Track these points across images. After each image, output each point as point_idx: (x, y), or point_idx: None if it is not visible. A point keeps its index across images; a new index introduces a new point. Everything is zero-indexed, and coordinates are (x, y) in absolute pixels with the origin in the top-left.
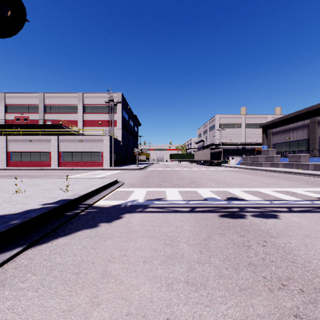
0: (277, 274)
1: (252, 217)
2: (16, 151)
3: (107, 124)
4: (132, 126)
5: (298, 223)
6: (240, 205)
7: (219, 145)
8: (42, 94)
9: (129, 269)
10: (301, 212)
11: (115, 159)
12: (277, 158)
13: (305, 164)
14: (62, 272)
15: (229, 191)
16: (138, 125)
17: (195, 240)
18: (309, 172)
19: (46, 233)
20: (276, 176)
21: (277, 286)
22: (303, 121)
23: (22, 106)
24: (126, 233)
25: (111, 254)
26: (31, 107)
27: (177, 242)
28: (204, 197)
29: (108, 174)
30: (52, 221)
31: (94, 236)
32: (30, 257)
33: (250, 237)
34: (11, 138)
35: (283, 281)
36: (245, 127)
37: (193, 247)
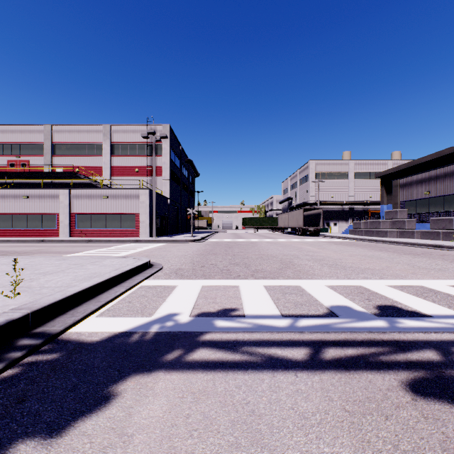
0: None
1: None
2: (4, 212)
3: (148, 172)
4: (186, 176)
5: None
6: (428, 336)
7: (315, 205)
8: (49, 126)
9: None
10: None
11: (159, 225)
12: (411, 224)
13: None
14: None
15: (368, 288)
16: (195, 175)
17: None
18: None
19: None
20: (423, 253)
21: None
22: (452, 166)
23: (18, 145)
24: None
25: None
26: (32, 147)
27: None
28: (324, 305)
29: (142, 250)
30: None
31: None
32: None
33: None
34: None
35: None
36: (354, 178)
37: None
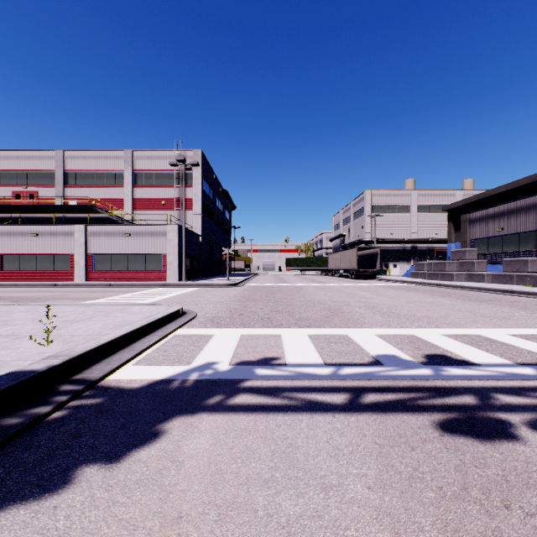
0: None
1: (536, 432)
2: (10, 252)
3: (176, 205)
4: (221, 209)
5: None
6: (471, 383)
7: (371, 243)
8: (61, 152)
9: None
10: None
11: (190, 267)
12: (481, 266)
13: None
14: None
15: (420, 337)
16: (231, 208)
17: None
18: None
19: None
20: (491, 299)
21: None
22: (528, 198)
23: (25, 173)
24: (147, 535)
25: None
26: (41, 176)
27: None
28: (370, 354)
29: (172, 296)
30: None
31: None
32: None
33: None
34: (1, 229)
35: None
36: (417, 212)
37: None
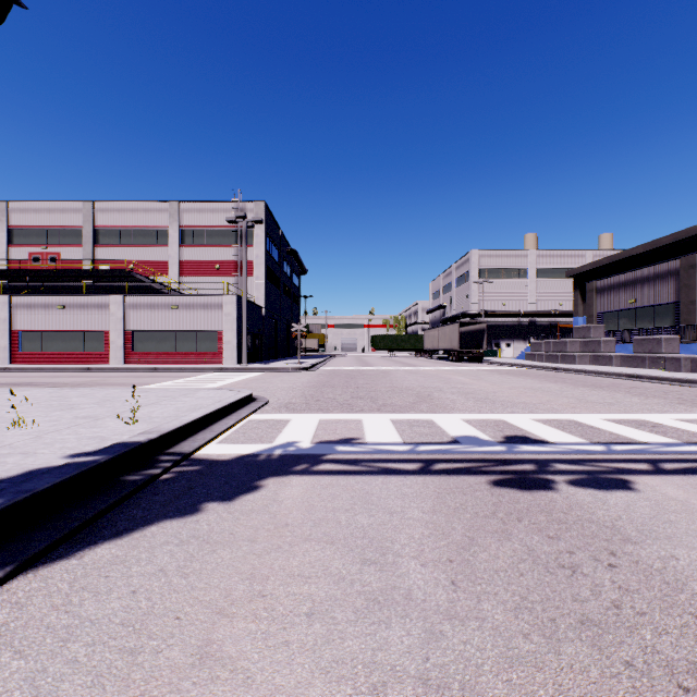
0: (661, 654)
1: (571, 486)
2: (31, 329)
3: (233, 269)
4: (288, 274)
5: (683, 503)
6: (537, 456)
7: (478, 317)
8: (90, 203)
9: (271, 637)
10: (685, 474)
11: (251, 347)
12: (609, 345)
13: (671, 358)
14: (93, 646)
15: (507, 421)
16: (300, 272)
17: (437, 549)
18: (682, 376)
19: (70, 530)
20: (609, 385)
21: (668, 694)
22: (665, 264)
23: (45, 230)
24: (267, 531)
25: (226, 592)
26: (65, 233)
27: (394, 555)
28: (451, 435)
29: (234, 381)
30: (89, 499)
31: (187, 539)
32: (19, 599)
33: (574, 542)
34: (20, 300)
35: (682, 676)
36: (536, 277)
37: (434, 571)
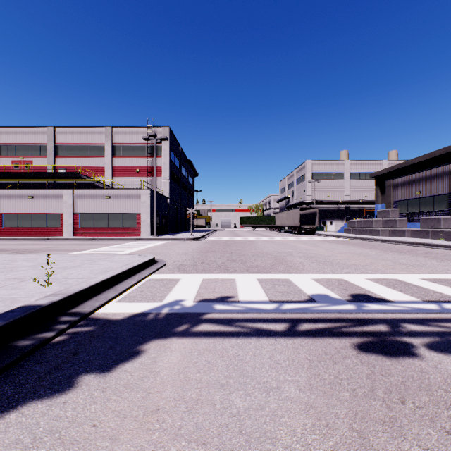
0: None
1: (432, 351)
2: (10, 212)
3: (148, 172)
4: (185, 176)
5: None
6: (385, 315)
7: (311, 204)
8: (52, 128)
9: None
10: None
11: (159, 224)
12: (402, 223)
13: (448, 231)
14: None
15: (348, 281)
16: (194, 175)
17: None
18: None
19: None
20: (409, 250)
21: None
22: (441, 167)
23: (22, 146)
24: (134, 421)
25: None
26: (35, 148)
27: None
28: (307, 293)
29: (145, 248)
30: None
31: (41, 436)
32: None
33: None
34: (3, 192)
35: None
36: (350, 178)
37: None
